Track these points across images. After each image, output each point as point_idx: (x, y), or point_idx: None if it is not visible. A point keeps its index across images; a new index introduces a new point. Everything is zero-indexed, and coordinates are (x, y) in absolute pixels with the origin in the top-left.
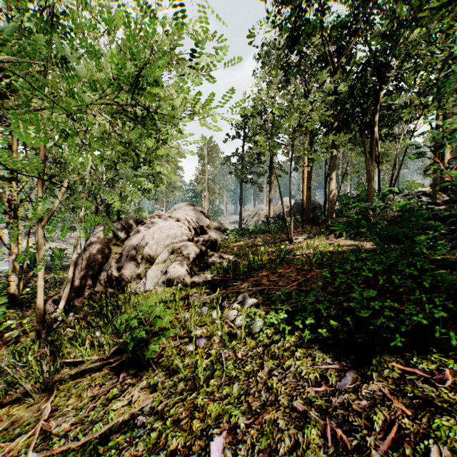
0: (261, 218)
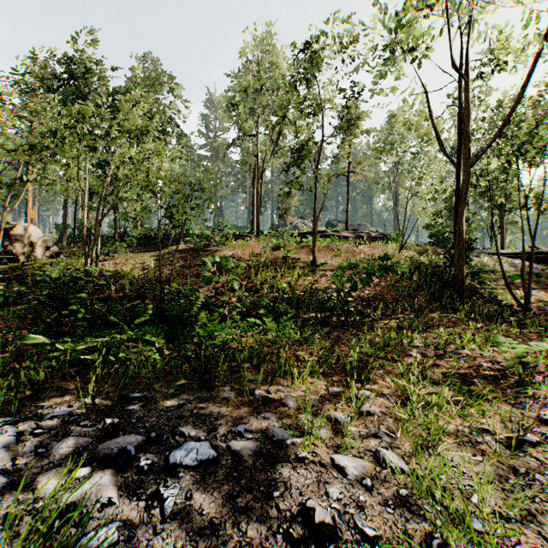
0: None
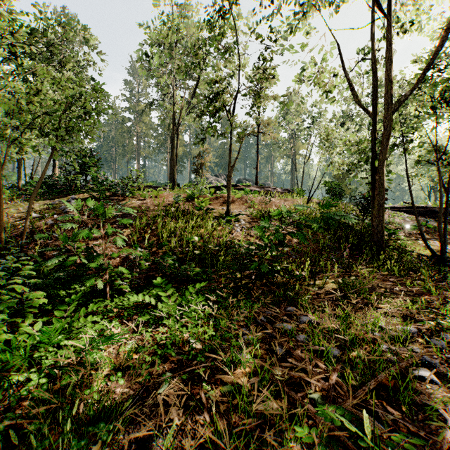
0: None
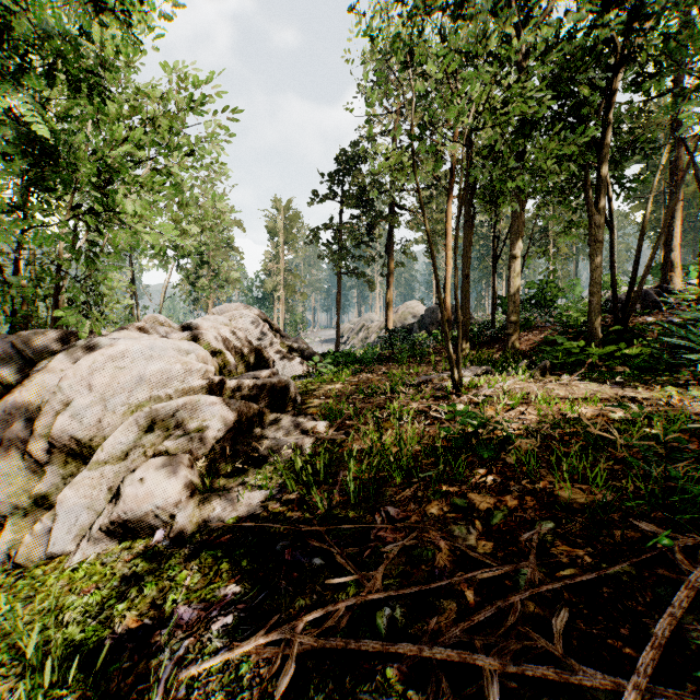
0: (372, 334)
